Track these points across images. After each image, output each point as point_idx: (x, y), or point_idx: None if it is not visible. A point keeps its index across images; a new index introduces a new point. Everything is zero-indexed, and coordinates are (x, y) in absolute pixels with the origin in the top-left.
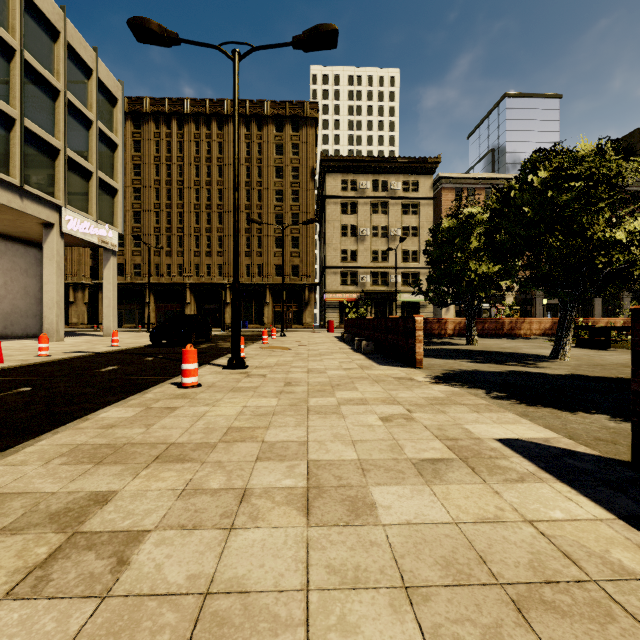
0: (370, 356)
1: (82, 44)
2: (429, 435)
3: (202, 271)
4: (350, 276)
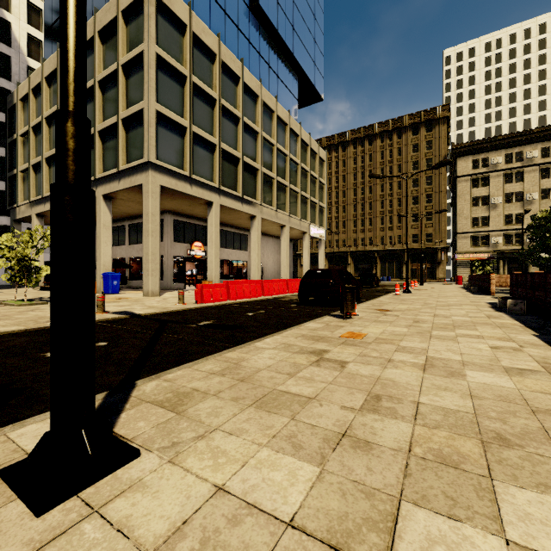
0: (473, 293)
1: (314, 144)
2: (468, 301)
3: (358, 243)
4: (481, 239)
